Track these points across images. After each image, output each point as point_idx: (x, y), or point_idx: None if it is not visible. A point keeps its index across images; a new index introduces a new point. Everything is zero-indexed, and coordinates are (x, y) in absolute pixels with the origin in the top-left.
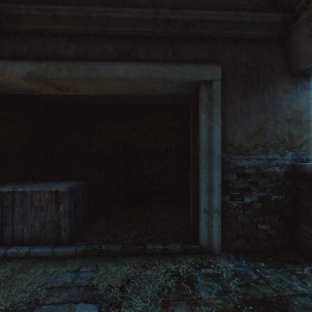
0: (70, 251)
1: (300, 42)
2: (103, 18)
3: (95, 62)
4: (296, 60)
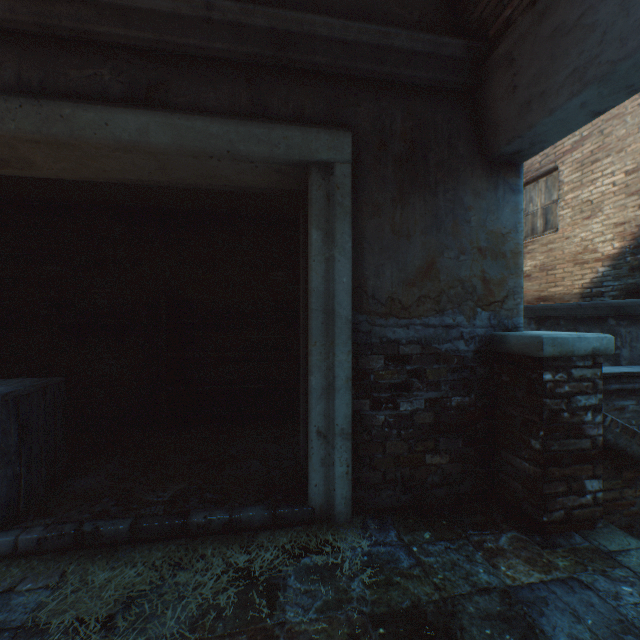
0: (0, 545)
1: (498, 100)
2: (84, 3)
3: (64, 102)
4: (493, 134)
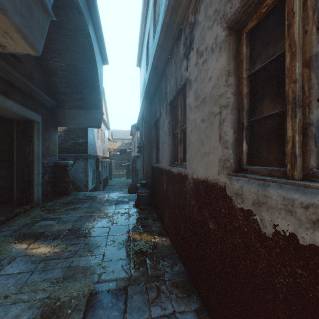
0: None
1: (60, 117)
2: (2, 67)
3: None
4: (58, 122)
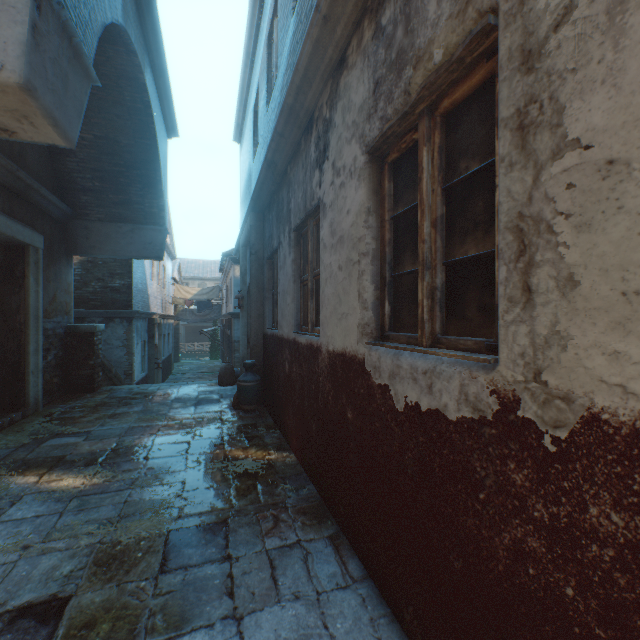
0: None
1: (80, 236)
2: None
3: None
4: (74, 246)
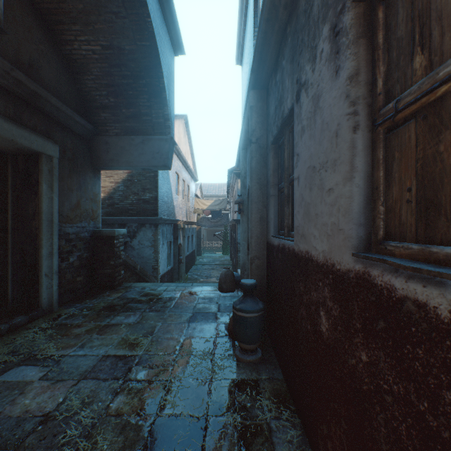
0: None
1: (101, 151)
2: None
3: None
4: (98, 160)
